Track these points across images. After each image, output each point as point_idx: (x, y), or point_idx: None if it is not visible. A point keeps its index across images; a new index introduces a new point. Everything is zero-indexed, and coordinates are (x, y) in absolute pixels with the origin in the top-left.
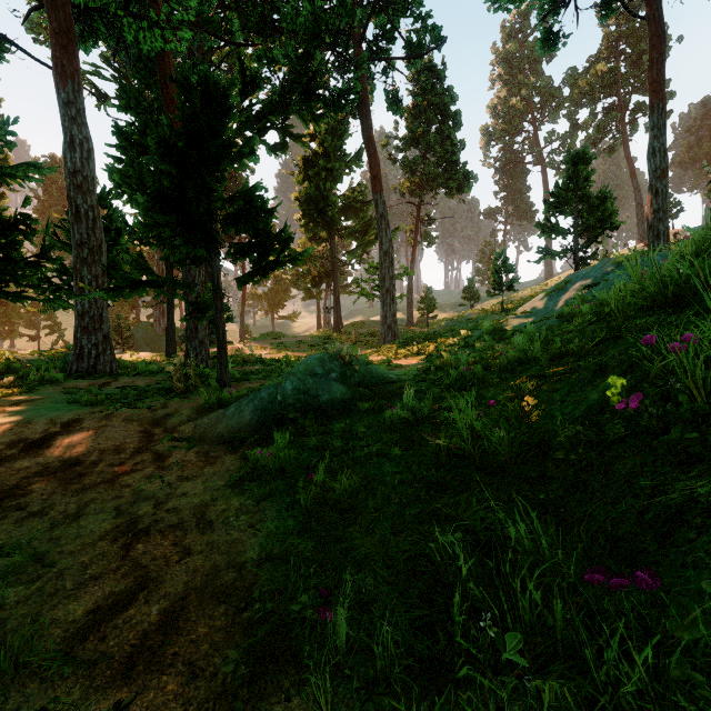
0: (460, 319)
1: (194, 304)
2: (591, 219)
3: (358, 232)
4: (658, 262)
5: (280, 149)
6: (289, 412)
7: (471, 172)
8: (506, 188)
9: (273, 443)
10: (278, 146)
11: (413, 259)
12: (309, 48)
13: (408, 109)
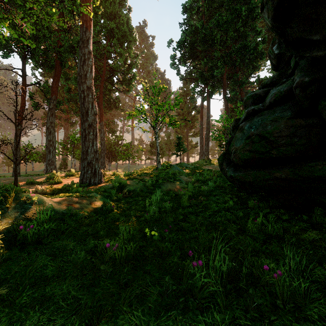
0: None
1: None
2: None
3: None
4: None
5: None
6: None
7: None
8: None
9: None
10: None
11: None
12: None
13: None
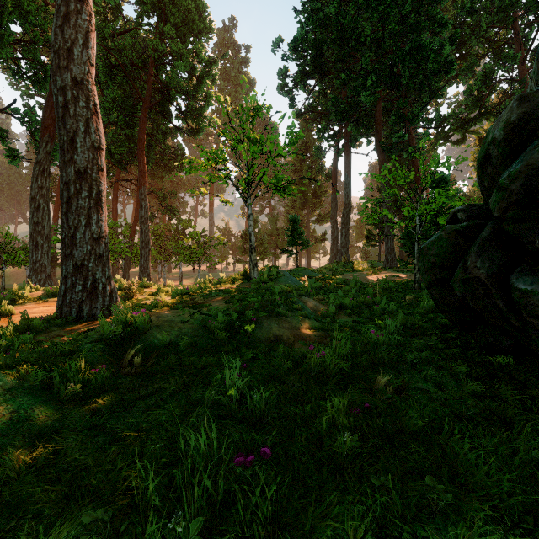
0: None
1: None
2: None
3: None
4: None
5: (460, 141)
6: None
7: None
8: None
9: None
10: (459, 140)
11: None
12: (481, 89)
13: None
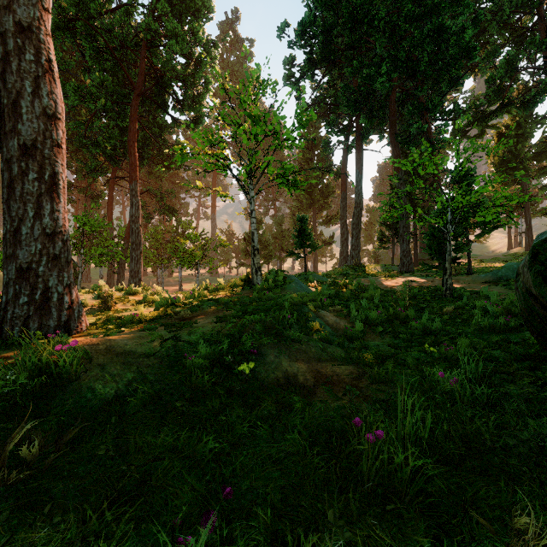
0: None
1: (455, 245)
2: None
3: None
4: None
5: (478, 137)
6: (504, 276)
7: None
8: None
9: (500, 282)
10: (476, 135)
11: None
12: (503, 79)
13: None
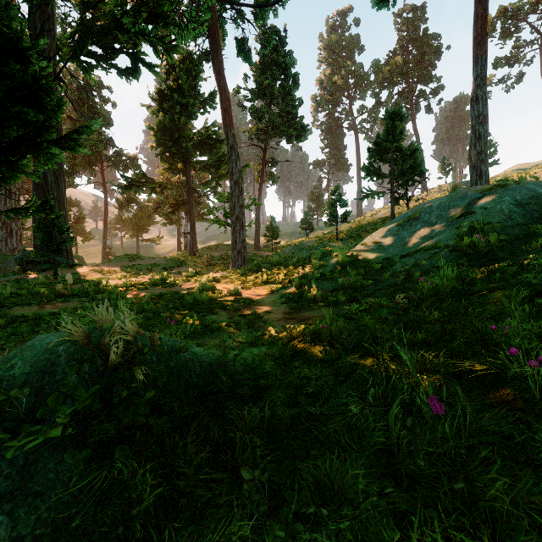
0: (301, 245)
1: None
2: (405, 166)
3: (212, 166)
4: (537, 190)
5: (132, 76)
6: None
7: (307, 125)
8: (329, 145)
9: None
10: (130, 72)
11: (260, 193)
12: None
13: (256, 65)
